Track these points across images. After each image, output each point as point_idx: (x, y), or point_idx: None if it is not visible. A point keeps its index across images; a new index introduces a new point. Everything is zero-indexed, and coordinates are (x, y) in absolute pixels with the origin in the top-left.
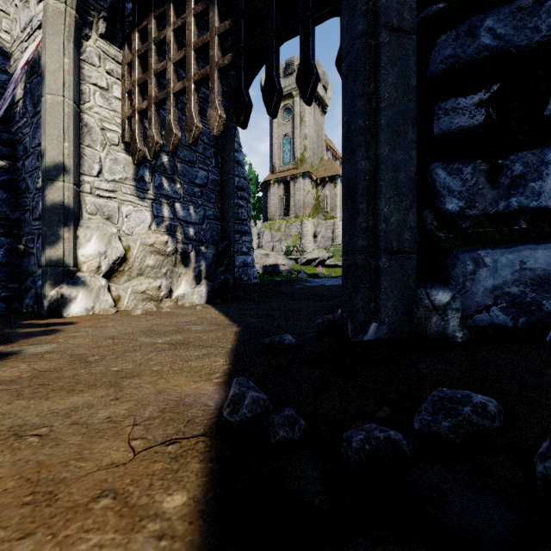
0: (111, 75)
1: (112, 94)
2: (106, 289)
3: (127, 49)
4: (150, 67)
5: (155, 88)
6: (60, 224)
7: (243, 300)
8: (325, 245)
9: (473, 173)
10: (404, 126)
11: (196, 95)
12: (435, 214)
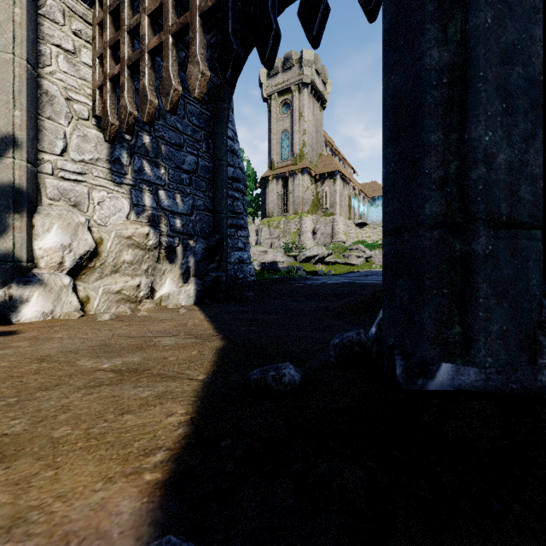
0: (79, 36)
1: (80, 59)
2: (70, 289)
3: (99, 7)
4: (122, 23)
5: (128, 48)
6: (9, 209)
7: (236, 300)
8: (324, 242)
9: None
10: None
11: (175, 52)
12: None
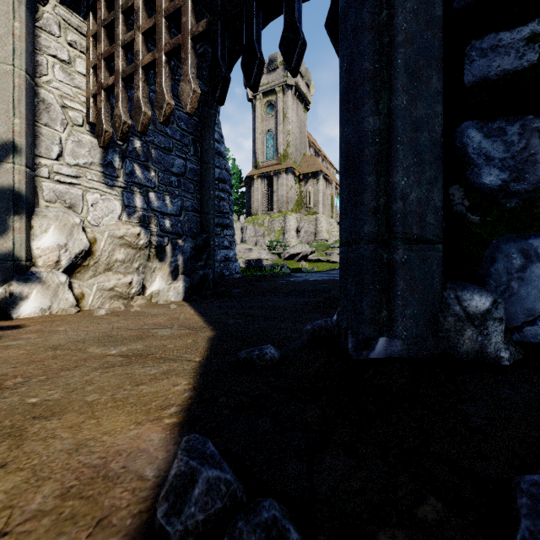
0: (74, 47)
1: (75, 68)
2: (66, 286)
3: (93, 19)
4: (116, 38)
5: (122, 61)
6: (9, 212)
7: (223, 296)
8: (307, 240)
9: (522, 133)
10: (426, 69)
11: (168, 69)
12: (466, 191)
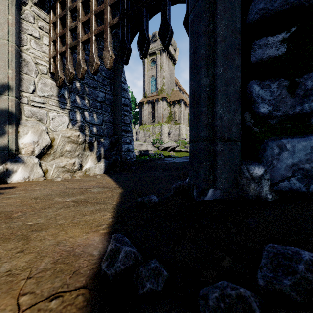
0: (42, 29)
1: (42, 41)
2: (38, 165)
3: (53, 14)
4: (67, 25)
5: (70, 38)
6: (6, 123)
7: (126, 171)
8: (174, 139)
9: (278, 87)
10: (232, 54)
11: (96, 43)
12: (252, 115)
